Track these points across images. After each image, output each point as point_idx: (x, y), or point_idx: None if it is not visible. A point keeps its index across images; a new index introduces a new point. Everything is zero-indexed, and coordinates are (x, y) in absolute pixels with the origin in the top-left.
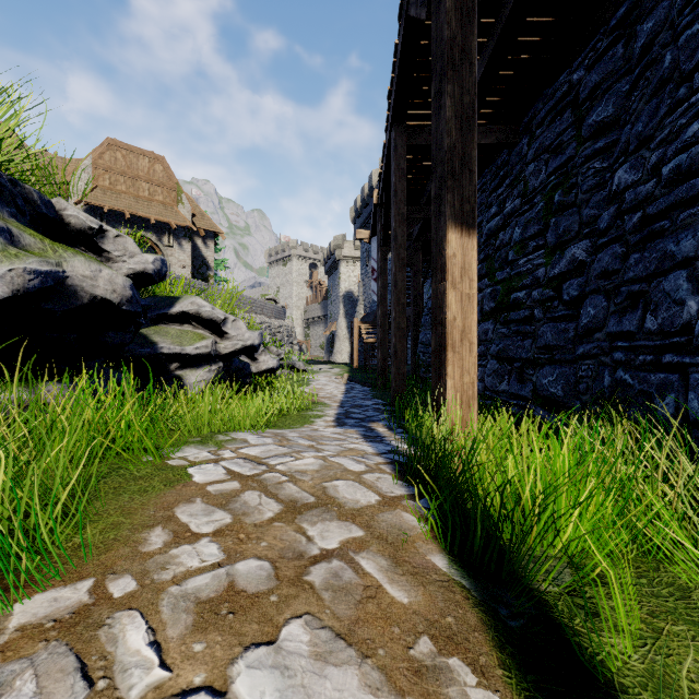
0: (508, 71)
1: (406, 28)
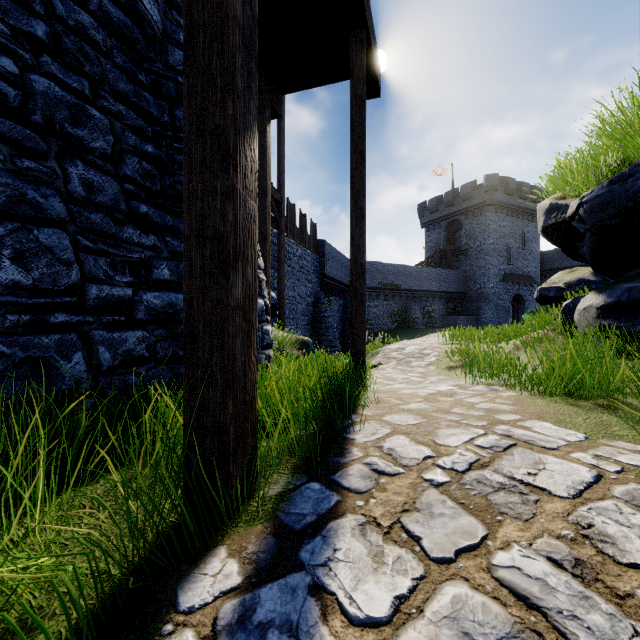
0: None
1: None
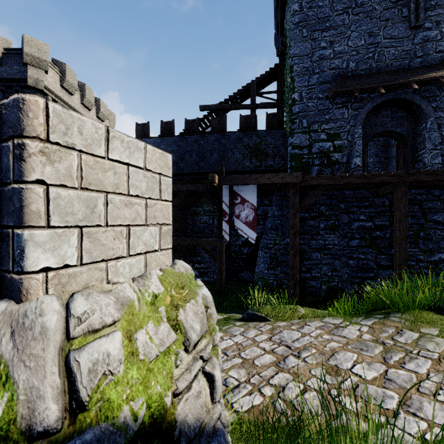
0: None
1: None
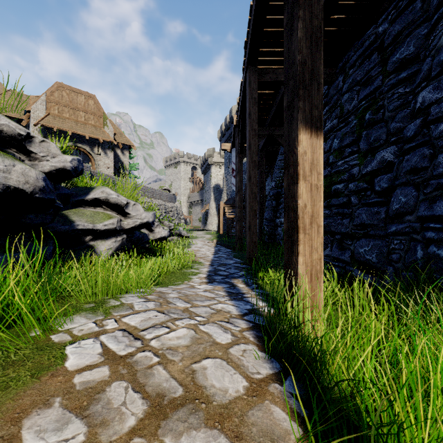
0: (330, 28)
1: None
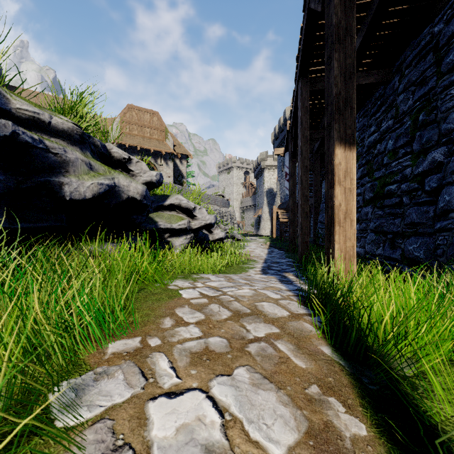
0: (383, 32)
1: (308, 16)
